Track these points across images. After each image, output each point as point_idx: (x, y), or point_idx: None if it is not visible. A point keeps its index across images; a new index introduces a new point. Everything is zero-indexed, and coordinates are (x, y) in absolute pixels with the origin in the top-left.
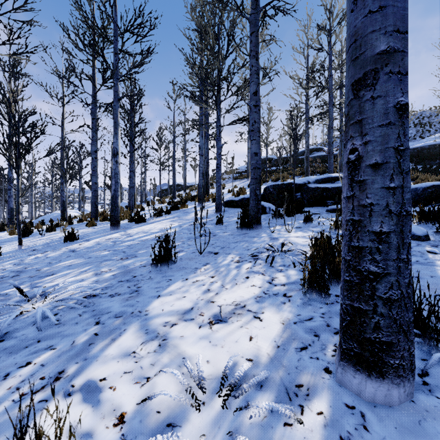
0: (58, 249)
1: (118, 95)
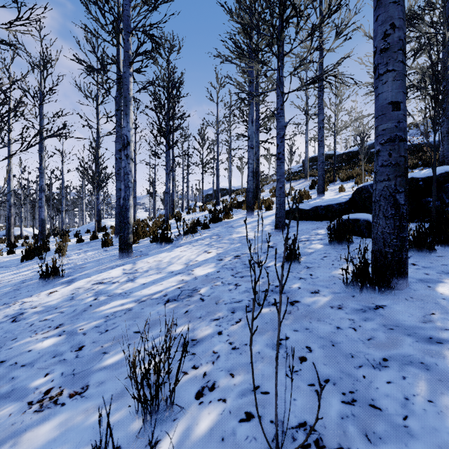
0: (12, 302)
1: (130, 56)
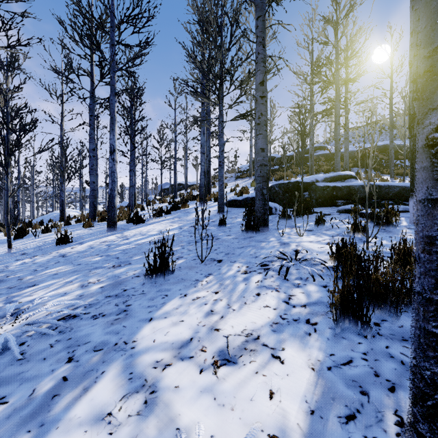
0: (48, 253)
1: (115, 89)
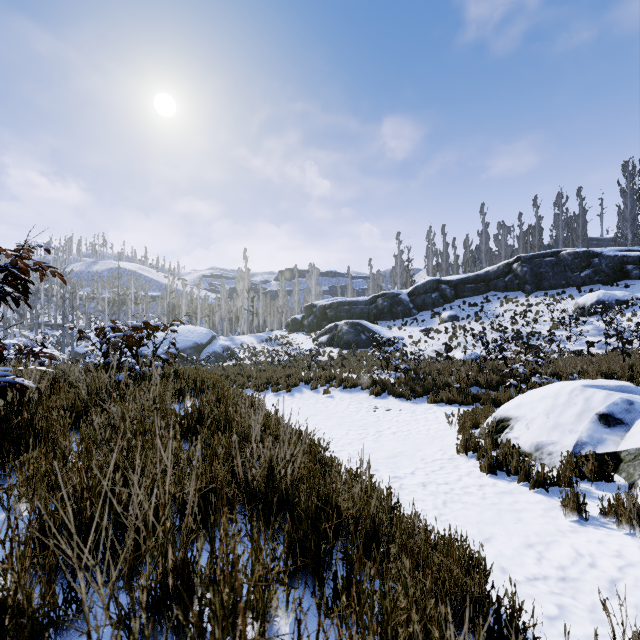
0: None
1: None
